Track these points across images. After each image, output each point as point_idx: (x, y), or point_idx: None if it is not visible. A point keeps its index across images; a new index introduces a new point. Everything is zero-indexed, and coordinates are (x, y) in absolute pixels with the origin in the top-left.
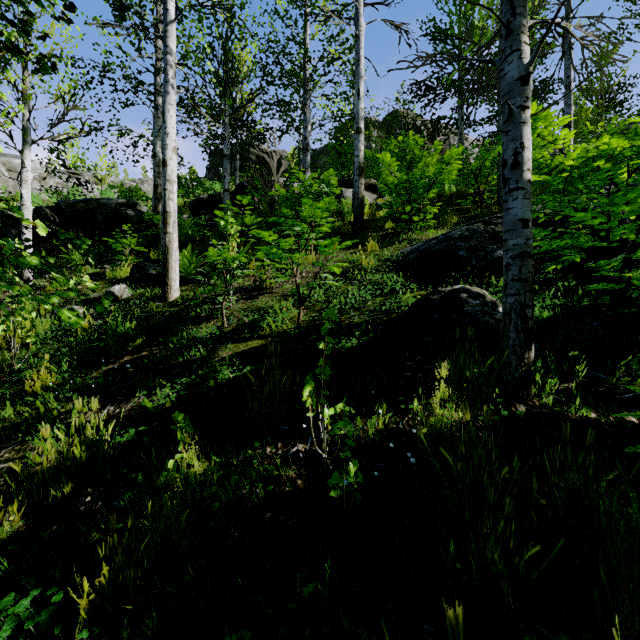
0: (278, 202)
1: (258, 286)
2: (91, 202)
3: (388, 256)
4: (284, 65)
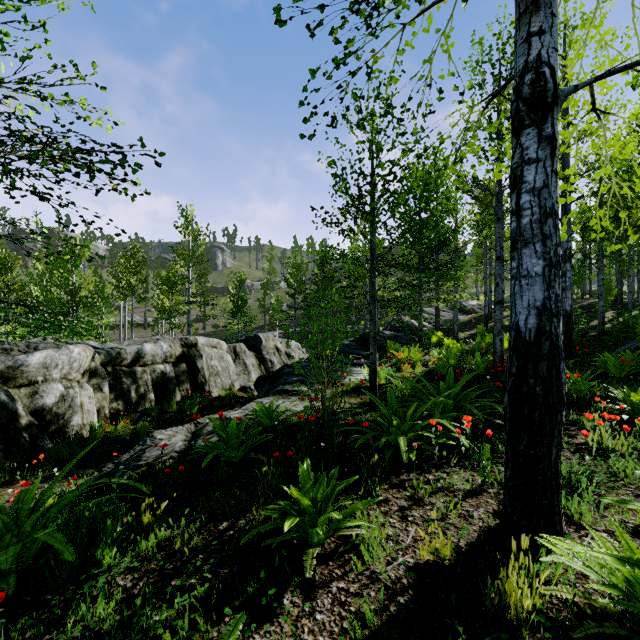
0: None
1: None
2: None
3: None
4: None
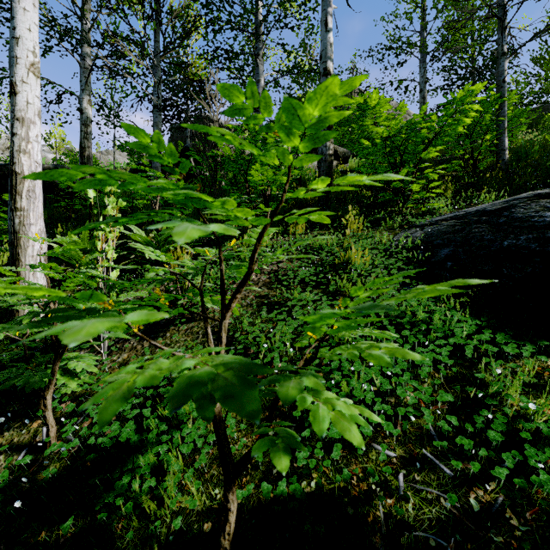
0: (221, 165)
1: (174, 300)
2: (7, 167)
3: (385, 245)
4: (232, 1)
